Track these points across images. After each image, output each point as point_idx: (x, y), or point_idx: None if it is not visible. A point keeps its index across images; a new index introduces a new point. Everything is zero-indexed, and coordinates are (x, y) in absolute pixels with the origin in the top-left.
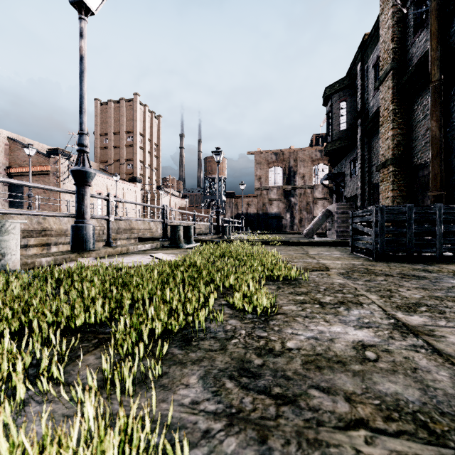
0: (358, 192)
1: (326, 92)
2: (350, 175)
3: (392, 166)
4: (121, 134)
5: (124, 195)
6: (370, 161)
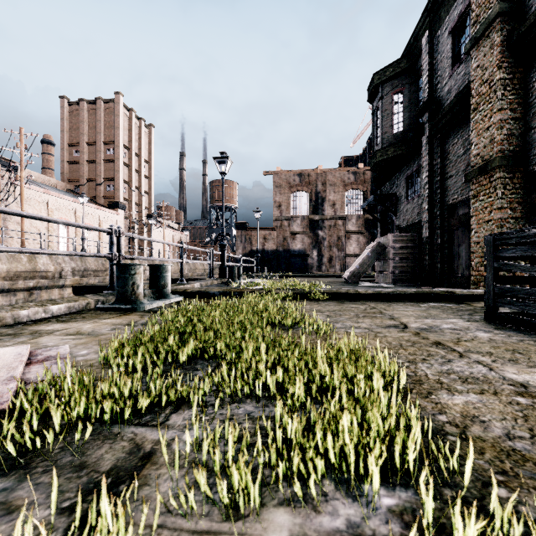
0: (424, 217)
1: (375, 80)
2: (407, 196)
3: (500, 169)
4: (97, 144)
5: (101, 226)
6: (443, 172)
